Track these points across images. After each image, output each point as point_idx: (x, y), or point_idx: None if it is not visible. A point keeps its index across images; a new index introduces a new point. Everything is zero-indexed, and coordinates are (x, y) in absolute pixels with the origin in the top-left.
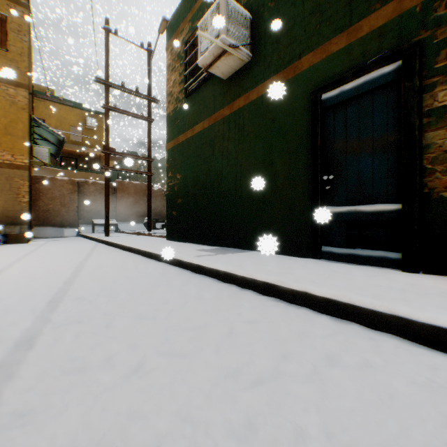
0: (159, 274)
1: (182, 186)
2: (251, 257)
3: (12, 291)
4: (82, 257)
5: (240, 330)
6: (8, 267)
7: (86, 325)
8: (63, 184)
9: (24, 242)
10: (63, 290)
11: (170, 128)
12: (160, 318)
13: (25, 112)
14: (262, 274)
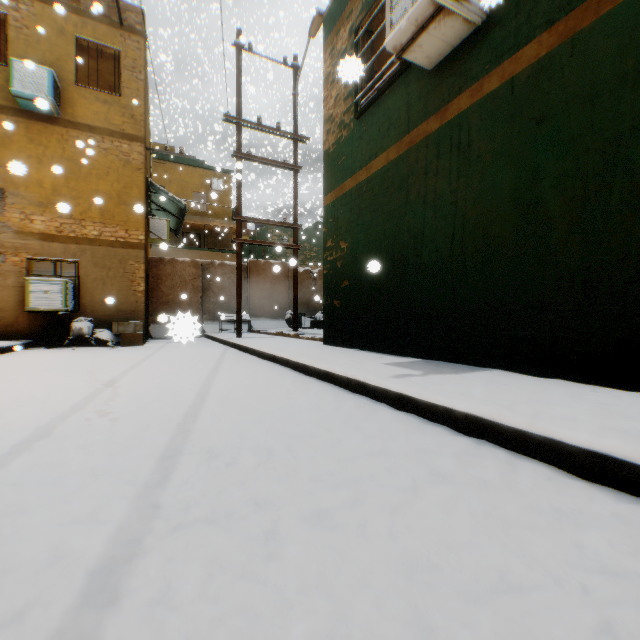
0: (331, 406)
1: (350, 260)
2: (500, 383)
3: (110, 427)
4: (207, 369)
5: (632, 622)
6: (113, 382)
7: (224, 538)
8: (183, 267)
9: (139, 343)
10: (183, 431)
11: (329, 173)
12: (377, 531)
13: (140, 173)
14: (581, 433)
